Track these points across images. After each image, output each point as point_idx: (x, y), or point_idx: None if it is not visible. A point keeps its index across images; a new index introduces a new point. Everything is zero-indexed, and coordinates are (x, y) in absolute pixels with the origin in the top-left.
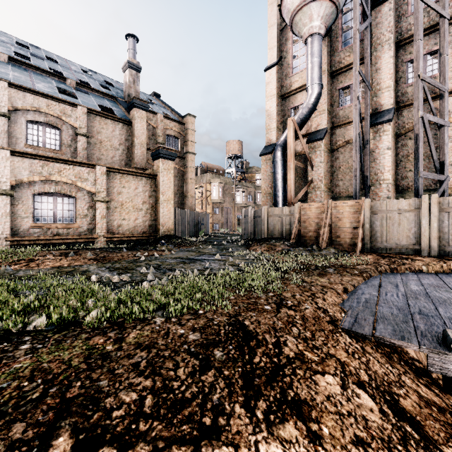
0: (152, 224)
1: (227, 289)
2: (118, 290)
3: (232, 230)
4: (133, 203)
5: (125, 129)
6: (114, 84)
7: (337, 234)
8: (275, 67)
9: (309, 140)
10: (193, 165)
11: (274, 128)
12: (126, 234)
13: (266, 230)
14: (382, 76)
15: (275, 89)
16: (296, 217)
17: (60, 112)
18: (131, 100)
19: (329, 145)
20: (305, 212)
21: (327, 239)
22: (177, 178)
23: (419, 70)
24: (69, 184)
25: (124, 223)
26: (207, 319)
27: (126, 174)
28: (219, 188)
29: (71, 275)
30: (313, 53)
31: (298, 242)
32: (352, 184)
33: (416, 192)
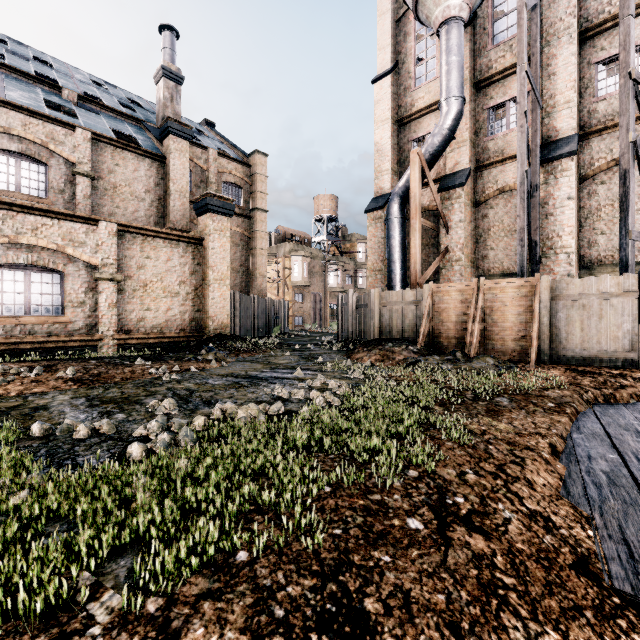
0: (195, 318)
1: (313, 457)
2: (67, 466)
3: (323, 326)
4: (164, 284)
5: (155, 168)
6: (142, 104)
7: (493, 334)
8: (389, 76)
9: (443, 186)
10: (263, 228)
11: (387, 171)
12: (151, 333)
13: (377, 327)
14: (558, 85)
15: (388, 110)
16: (427, 306)
17: (45, 137)
18: (165, 123)
19: (473, 194)
20: (440, 297)
21: (478, 341)
22: (239, 247)
23: (629, 66)
24: (53, 251)
25: (149, 316)
26: (254, 595)
27: (151, 237)
28: (304, 264)
29: (2, 418)
30: (450, 48)
31: (429, 346)
32: (509, 256)
33: (624, 265)
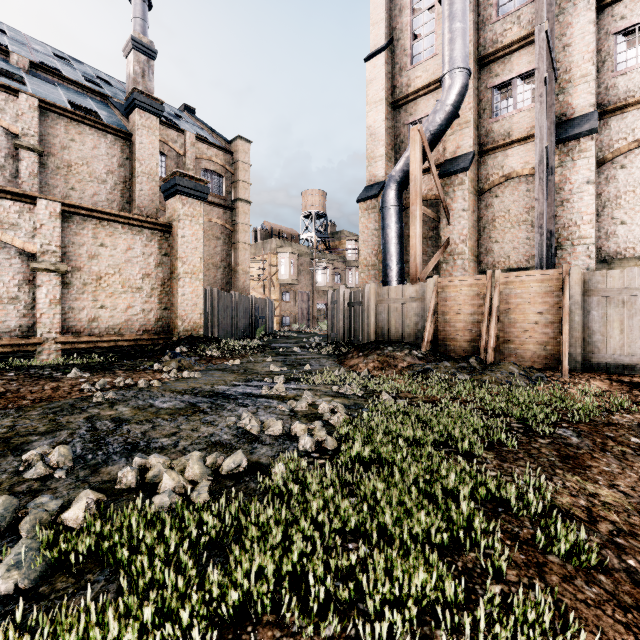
0: (162, 317)
1: None
2: None
3: (311, 326)
4: (123, 277)
5: (119, 146)
6: (113, 83)
7: (511, 336)
8: (383, 53)
9: (444, 172)
10: (246, 221)
11: (381, 157)
12: (106, 335)
13: (373, 328)
14: (574, 57)
15: (382, 90)
16: (432, 304)
17: None
18: (130, 95)
19: (476, 181)
20: (447, 294)
21: (494, 344)
22: (220, 241)
23: None
24: None
25: (104, 314)
26: None
27: (107, 221)
28: (291, 261)
29: None
30: (454, 14)
31: (435, 350)
32: (516, 249)
33: None
